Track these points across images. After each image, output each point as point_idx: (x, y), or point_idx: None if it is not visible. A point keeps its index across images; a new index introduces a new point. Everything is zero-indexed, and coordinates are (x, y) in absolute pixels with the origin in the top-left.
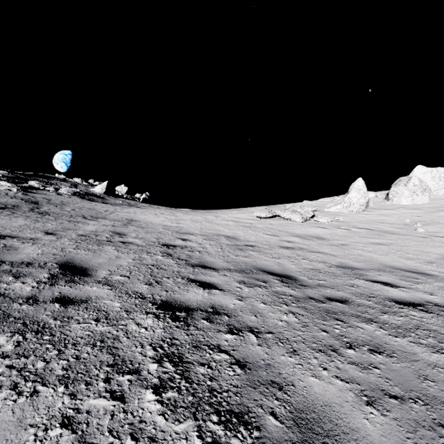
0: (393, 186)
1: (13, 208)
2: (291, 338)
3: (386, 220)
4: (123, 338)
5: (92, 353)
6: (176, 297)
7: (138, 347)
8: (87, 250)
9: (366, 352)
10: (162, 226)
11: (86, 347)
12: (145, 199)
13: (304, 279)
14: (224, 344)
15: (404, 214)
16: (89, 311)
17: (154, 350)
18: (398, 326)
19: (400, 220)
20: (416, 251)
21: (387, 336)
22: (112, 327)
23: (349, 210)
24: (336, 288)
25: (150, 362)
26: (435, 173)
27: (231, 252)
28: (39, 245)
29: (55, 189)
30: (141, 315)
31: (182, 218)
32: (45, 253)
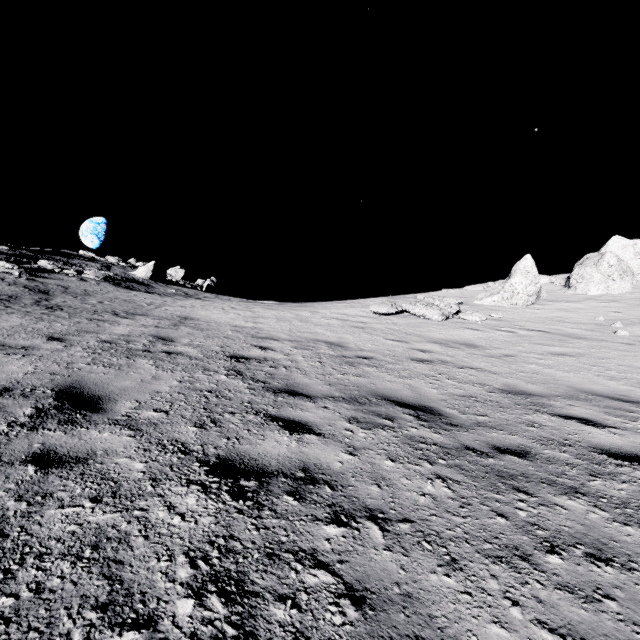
0: (576, 267)
1: (9, 300)
2: (445, 531)
3: (569, 317)
4: (136, 538)
5: (70, 576)
6: (243, 451)
7: (162, 559)
8: (108, 365)
9: (583, 561)
10: (232, 327)
11: (61, 563)
12: (210, 287)
13: (454, 413)
14: (324, 548)
15: (595, 309)
16: (85, 480)
17: (191, 566)
18: (624, 502)
19: (590, 317)
20: (622, 366)
21: (610, 523)
22: (121, 513)
23: (512, 303)
24: (506, 430)
25: (180, 596)
26: (639, 248)
27: (335, 367)
28: (33, 359)
29: (78, 272)
30: (177, 487)
31: (262, 314)
32: (38, 371)
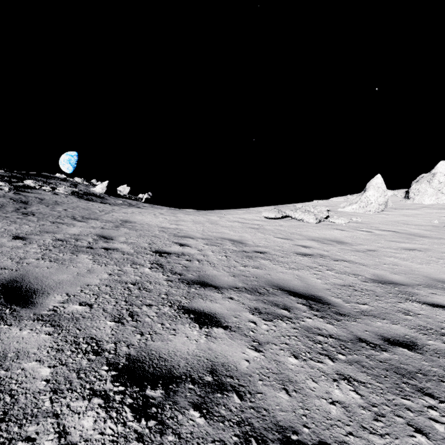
0: (414, 183)
1: None
2: None
3: (411, 221)
4: None
5: None
6: (154, 349)
7: None
8: (53, 260)
9: None
10: (159, 228)
11: None
12: (147, 199)
13: (339, 302)
14: None
15: (430, 214)
16: None
17: None
18: None
19: (427, 221)
20: None
21: None
22: None
23: (367, 210)
24: (388, 319)
25: None
26: None
27: (238, 261)
28: None
29: (52, 189)
30: (77, 401)
31: (182, 218)
32: None
